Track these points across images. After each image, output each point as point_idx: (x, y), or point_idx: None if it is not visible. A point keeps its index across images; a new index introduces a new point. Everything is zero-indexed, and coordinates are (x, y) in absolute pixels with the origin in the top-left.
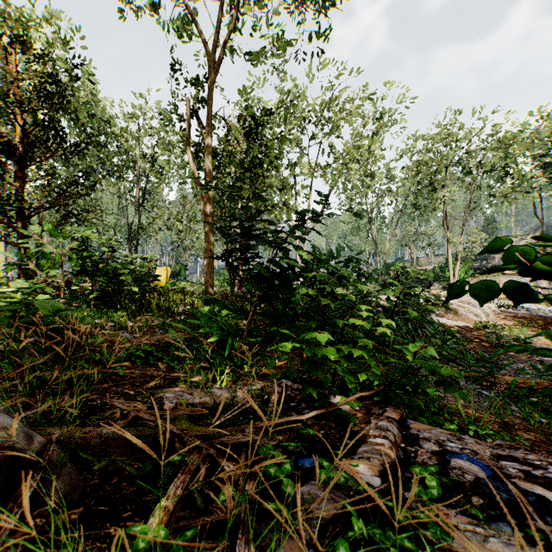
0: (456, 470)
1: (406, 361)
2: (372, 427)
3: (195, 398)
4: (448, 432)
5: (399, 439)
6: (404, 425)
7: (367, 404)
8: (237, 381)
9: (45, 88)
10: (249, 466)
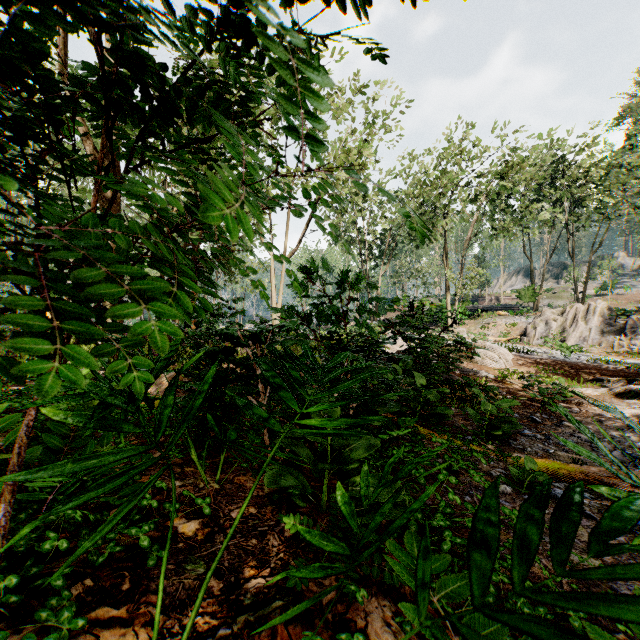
0: None
1: (461, 453)
2: None
3: None
4: None
5: None
6: None
7: None
8: None
9: None
10: None
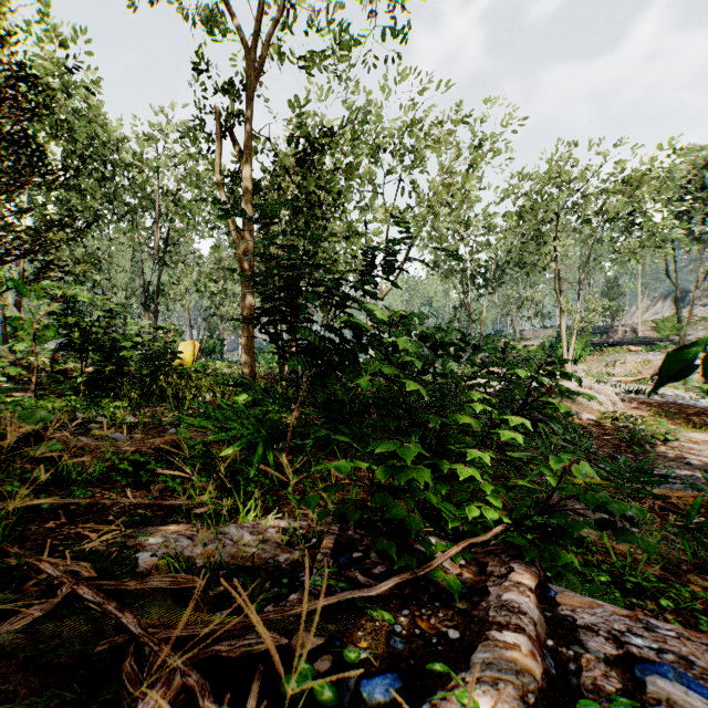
0: (662, 706)
1: (517, 468)
2: (492, 603)
3: (196, 546)
4: (625, 612)
5: (543, 629)
6: (547, 598)
7: (479, 553)
8: (274, 508)
9: (13, 87)
10: (269, 699)
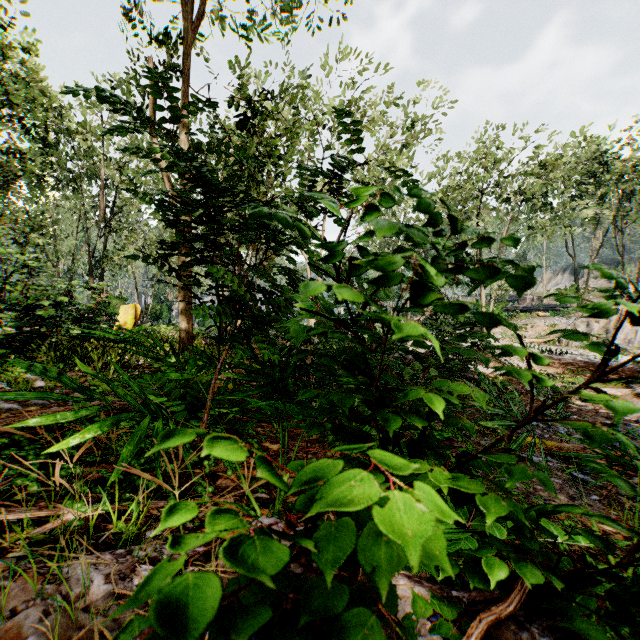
0: None
1: (460, 429)
2: None
3: None
4: None
5: None
6: None
7: None
8: None
9: None
10: None
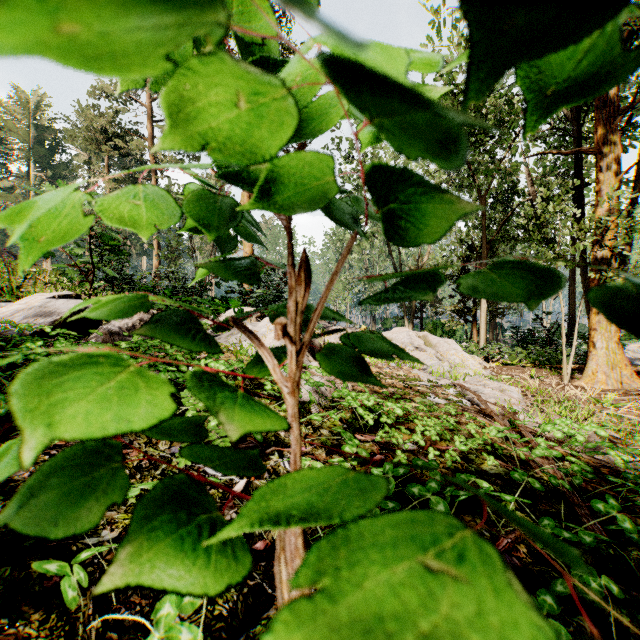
0: None
1: None
2: None
3: None
4: None
5: None
6: None
7: None
8: None
9: None
10: None
